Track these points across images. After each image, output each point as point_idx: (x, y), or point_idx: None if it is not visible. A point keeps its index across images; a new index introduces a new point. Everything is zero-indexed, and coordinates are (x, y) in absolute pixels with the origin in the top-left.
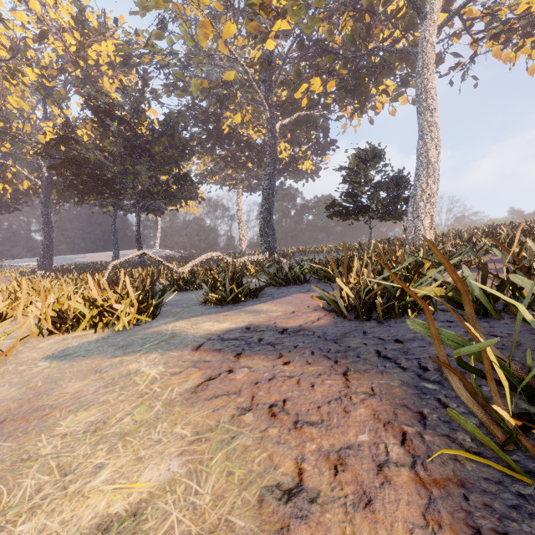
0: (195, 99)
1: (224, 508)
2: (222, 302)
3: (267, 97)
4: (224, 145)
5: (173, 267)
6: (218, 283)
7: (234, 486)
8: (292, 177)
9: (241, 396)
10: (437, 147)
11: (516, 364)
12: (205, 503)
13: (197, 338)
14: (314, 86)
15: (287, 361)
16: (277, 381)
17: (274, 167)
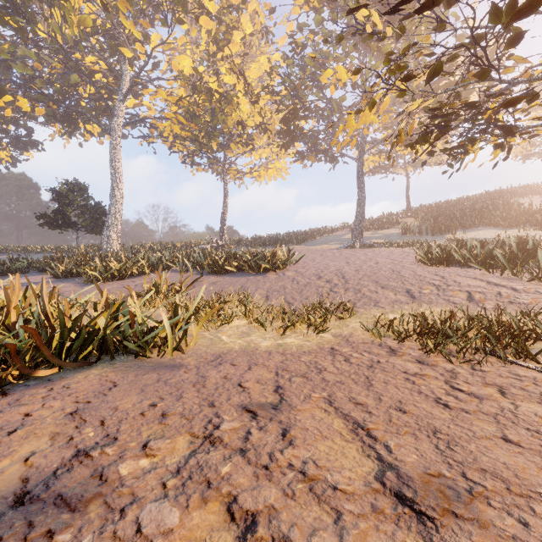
0: None
1: None
2: None
3: None
4: None
5: None
6: None
7: None
8: None
9: None
10: (122, 196)
11: None
12: None
13: None
14: (21, 103)
15: None
16: None
17: None
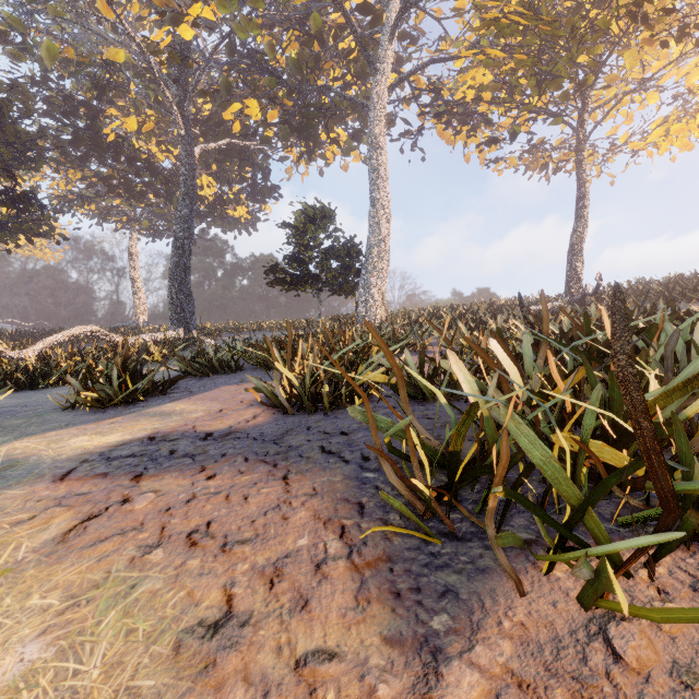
0: (48, 71)
1: (123, 675)
2: (106, 403)
3: (182, 105)
4: (106, 159)
5: (3, 349)
6: (98, 375)
7: (138, 645)
8: (219, 225)
9: (144, 531)
10: (388, 218)
11: (441, 442)
12: (92, 681)
13: (62, 463)
14: (250, 110)
15: (212, 474)
16: (199, 501)
17: (192, 208)
